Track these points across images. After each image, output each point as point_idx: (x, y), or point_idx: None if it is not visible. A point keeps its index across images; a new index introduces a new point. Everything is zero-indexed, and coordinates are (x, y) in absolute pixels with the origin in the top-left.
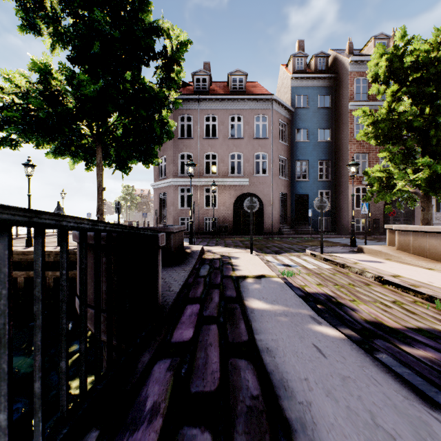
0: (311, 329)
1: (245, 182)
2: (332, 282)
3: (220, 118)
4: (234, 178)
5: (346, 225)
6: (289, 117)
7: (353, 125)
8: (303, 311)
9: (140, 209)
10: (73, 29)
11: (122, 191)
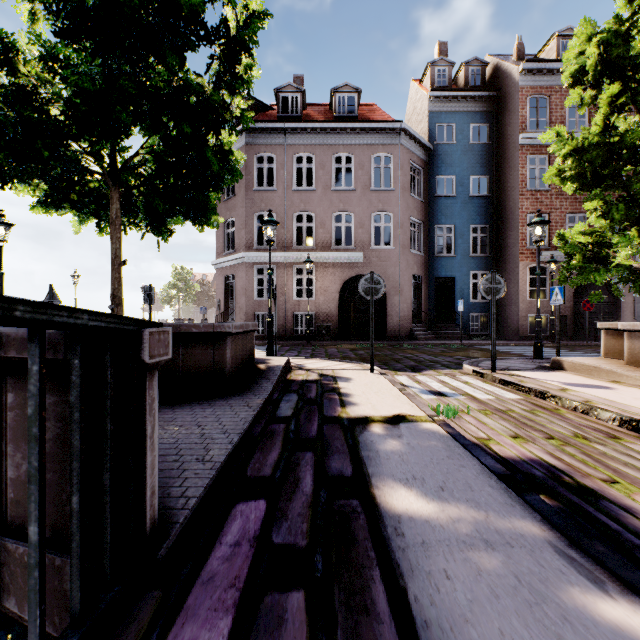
0: (595, 621)
1: (358, 259)
2: (539, 430)
3: (318, 159)
4: (341, 252)
5: (515, 325)
6: (426, 158)
7: (525, 169)
8: (526, 527)
9: (200, 303)
10: None
11: (173, 276)
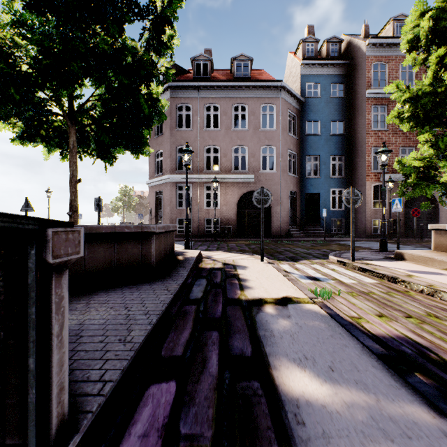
0: None
1: (250, 179)
2: (398, 309)
3: (222, 108)
4: (238, 175)
5: (363, 227)
6: (299, 108)
7: (370, 115)
8: (417, 414)
9: (139, 211)
10: None
11: (119, 192)
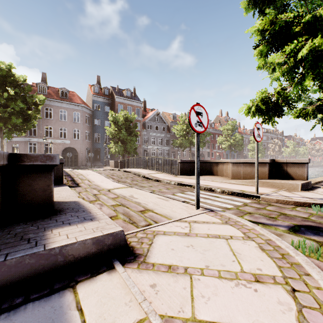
0: None
1: (68, 142)
2: None
3: (54, 110)
4: (62, 140)
5: None
6: (91, 113)
7: None
8: None
9: None
10: None
11: None
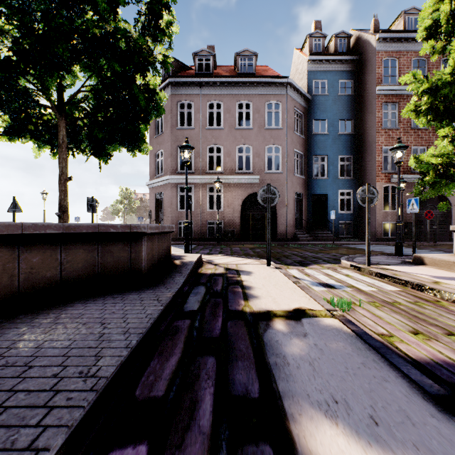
0: None
1: (255, 180)
2: (434, 324)
3: (225, 105)
4: (242, 175)
5: (373, 230)
6: (306, 106)
7: (380, 113)
8: None
9: (140, 214)
10: None
11: (120, 195)
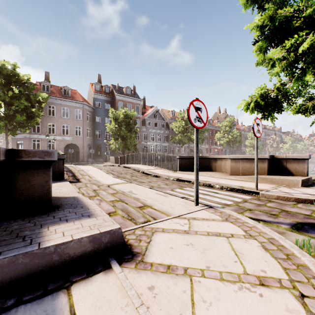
0: None
1: (70, 139)
2: None
3: (57, 108)
4: (65, 137)
5: None
6: (92, 111)
7: None
8: None
9: None
10: (1, 88)
11: None
